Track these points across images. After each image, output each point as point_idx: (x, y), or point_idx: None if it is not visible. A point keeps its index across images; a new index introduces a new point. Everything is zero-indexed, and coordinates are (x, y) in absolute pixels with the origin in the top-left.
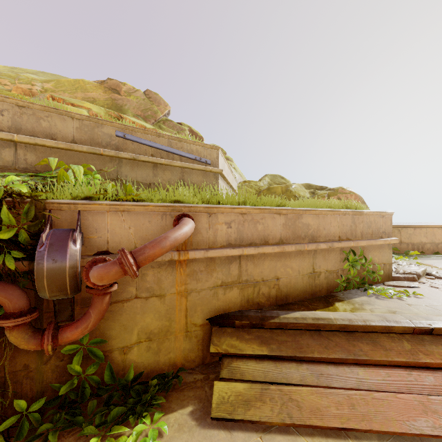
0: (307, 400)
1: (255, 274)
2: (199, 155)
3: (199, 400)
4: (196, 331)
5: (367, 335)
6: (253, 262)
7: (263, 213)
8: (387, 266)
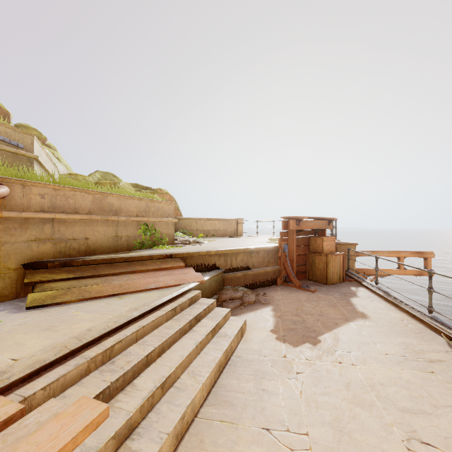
0: (96, 289)
1: (67, 234)
2: (9, 137)
3: (15, 308)
4: (10, 273)
5: (140, 261)
6: (65, 225)
7: (74, 191)
8: (171, 236)
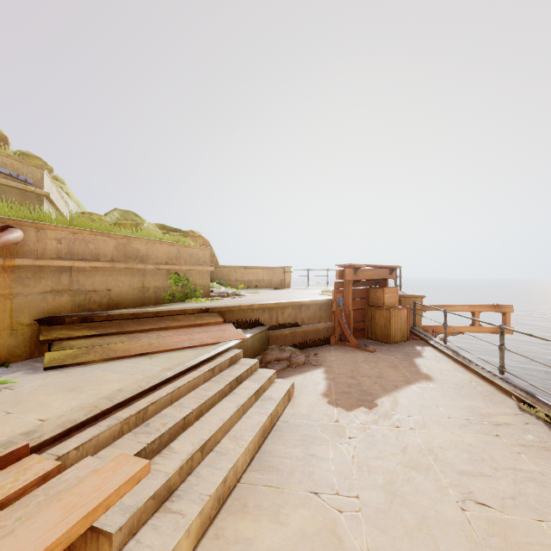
0: (122, 348)
1: (87, 285)
2: (15, 171)
3: (31, 369)
4: (23, 330)
5: (172, 317)
6: (85, 274)
7: (95, 235)
8: (206, 287)
